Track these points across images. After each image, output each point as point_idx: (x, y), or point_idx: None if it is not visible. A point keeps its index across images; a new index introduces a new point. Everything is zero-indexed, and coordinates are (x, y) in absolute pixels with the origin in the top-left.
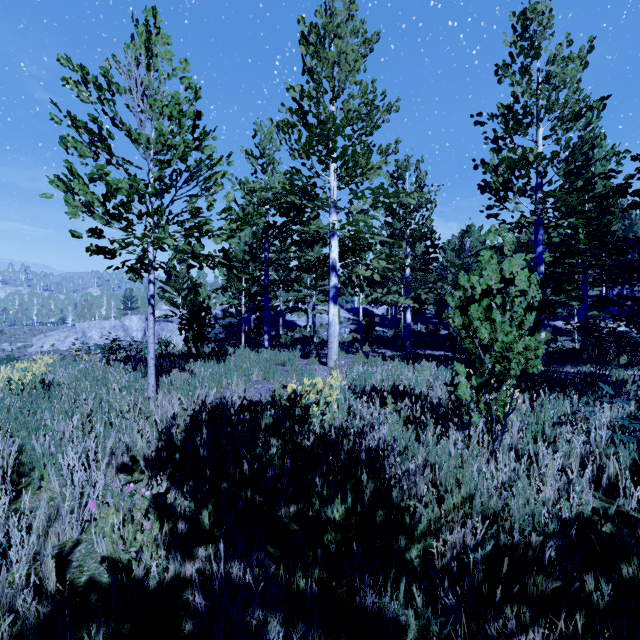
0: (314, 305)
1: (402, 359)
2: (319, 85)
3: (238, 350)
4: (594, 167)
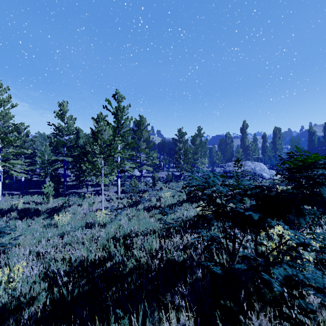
0: None
1: (27, 194)
2: None
3: None
4: (81, 139)
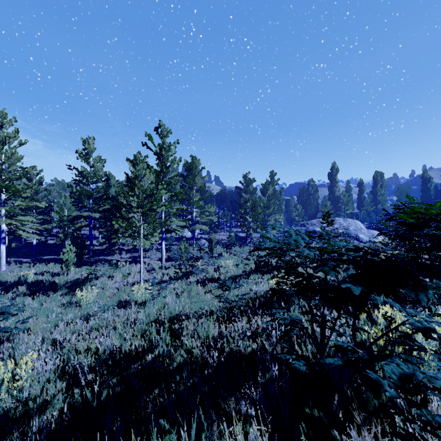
0: None
1: (40, 263)
2: None
3: None
4: (112, 188)
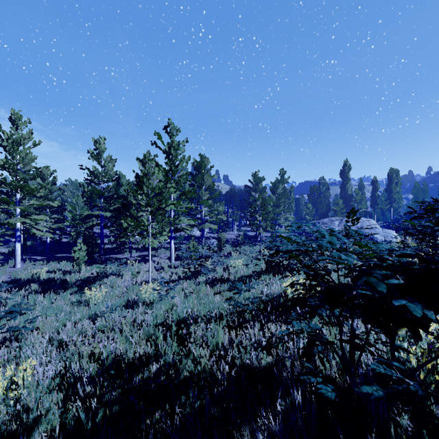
0: None
1: (53, 261)
2: (13, 157)
3: None
4: (122, 187)
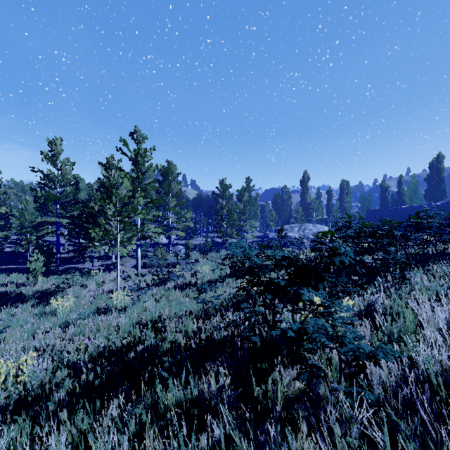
0: None
1: (0, 273)
2: None
3: None
4: (81, 192)
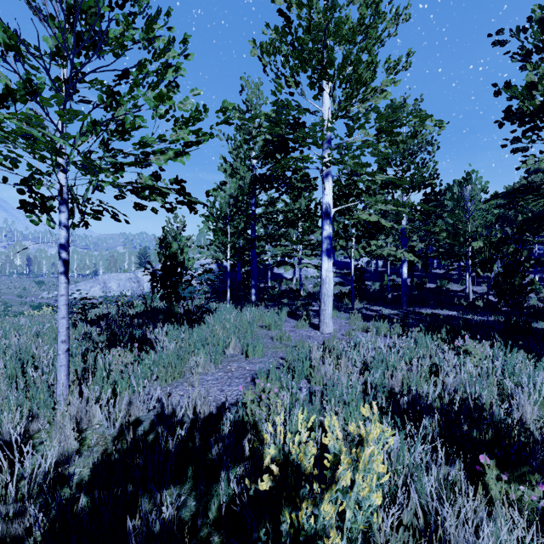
0: (300, 259)
1: (420, 329)
2: None
3: (220, 308)
4: None
